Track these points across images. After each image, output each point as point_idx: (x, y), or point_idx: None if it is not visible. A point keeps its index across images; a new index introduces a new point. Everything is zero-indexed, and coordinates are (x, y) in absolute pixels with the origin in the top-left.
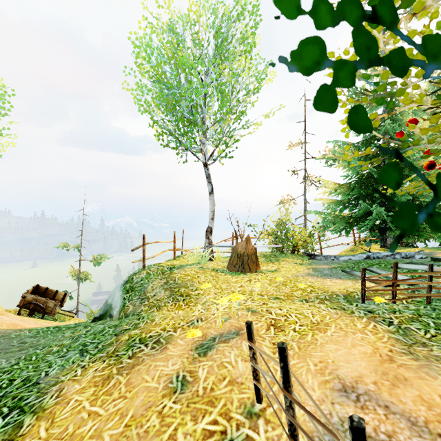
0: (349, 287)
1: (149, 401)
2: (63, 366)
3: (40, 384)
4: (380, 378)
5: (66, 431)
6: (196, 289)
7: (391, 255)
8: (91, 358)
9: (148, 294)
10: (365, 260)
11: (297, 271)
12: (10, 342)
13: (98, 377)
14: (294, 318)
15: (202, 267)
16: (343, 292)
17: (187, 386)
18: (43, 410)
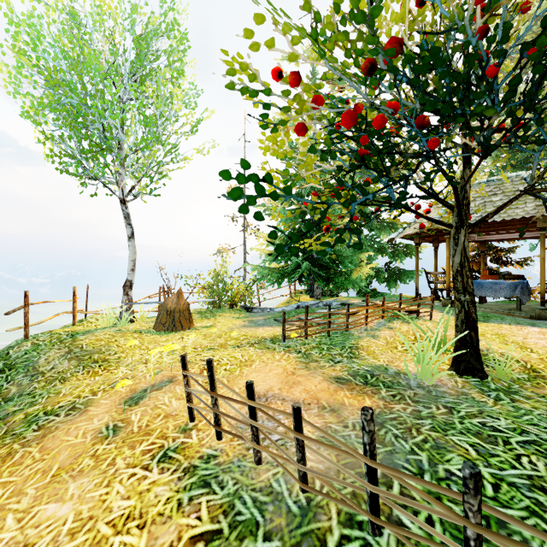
0: (276, 332)
1: (77, 452)
2: None
3: None
4: (283, 385)
5: None
6: (116, 353)
7: (316, 303)
8: None
9: (41, 369)
10: (296, 309)
11: (233, 324)
12: None
13: None
14: (226, 361)
15: (120, 330)
16: (271, 336)
17: (121, 430)
18: None
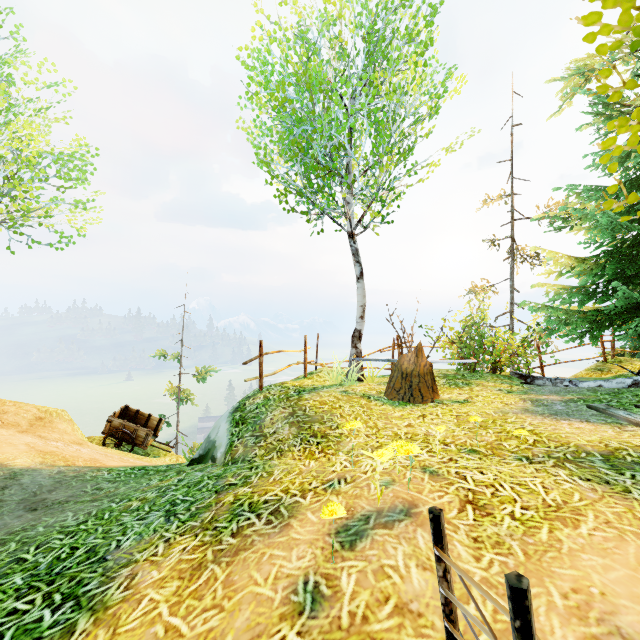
0: (608, 439)
1: (258, 623)
2: (141, 535)
3: (107, 561)
4: None
5: None
6: (337, 427)
7: None
8: (180, 527)
9: (265, 430)
10: (630, 388)
11: (503, 403)
12: (83, 487)
13: (185, 562)
14: (509, 491)
15: (347, 391)
16: (599, 448)
17: (322, 606)
18: (104, 608)
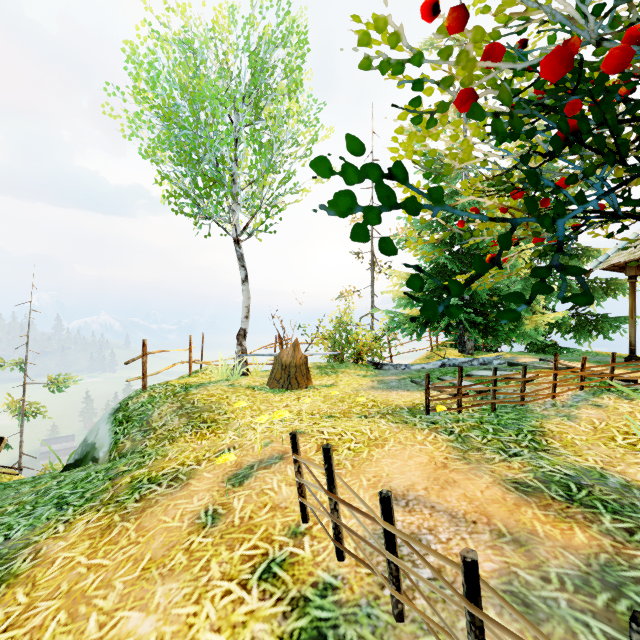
0: (415, 399)
1: (171, 541)
2: (33, 525)
3: None
4: (431, 484)
5: (58, 590)
6: (225, 413)
7: (469, 361)
8: (77, 510)
9: (154, 424)
10: (440, 368)
11: (359, 384)
12: None
13: (93, 528)
14: (350, 436)
15: (233, 385)
16: (408, 405)
17: (220, 519)
18: (14, 576)
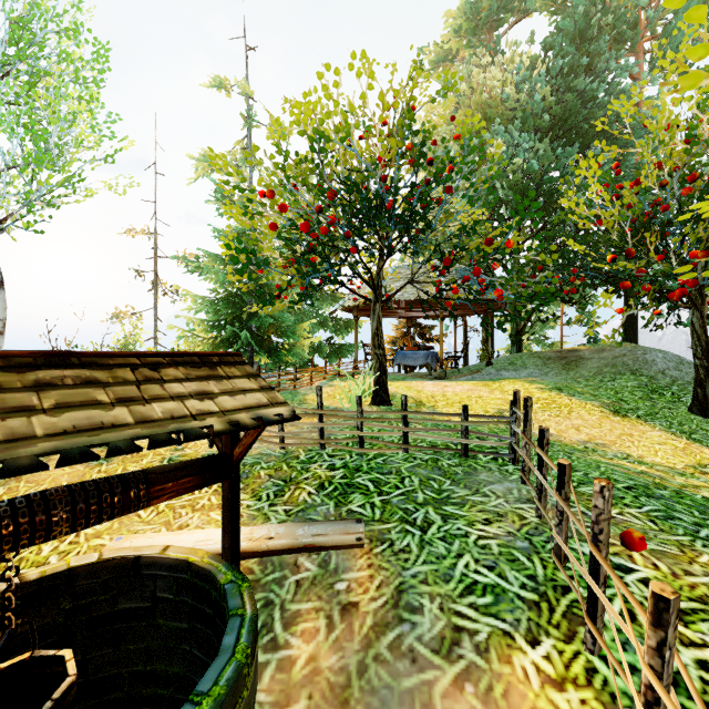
0: None
1: (78, 475)
2: None
3: None
4: None
5: None
6: None
7: None
8: None
9: None
10: None
11: None
12: None
13: None
14: None
15: None
16: None
17: (113, 459)
18: None
